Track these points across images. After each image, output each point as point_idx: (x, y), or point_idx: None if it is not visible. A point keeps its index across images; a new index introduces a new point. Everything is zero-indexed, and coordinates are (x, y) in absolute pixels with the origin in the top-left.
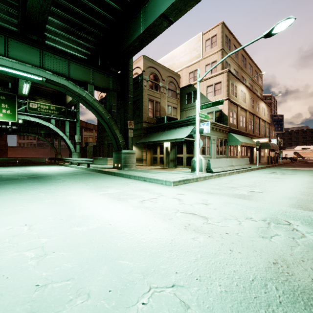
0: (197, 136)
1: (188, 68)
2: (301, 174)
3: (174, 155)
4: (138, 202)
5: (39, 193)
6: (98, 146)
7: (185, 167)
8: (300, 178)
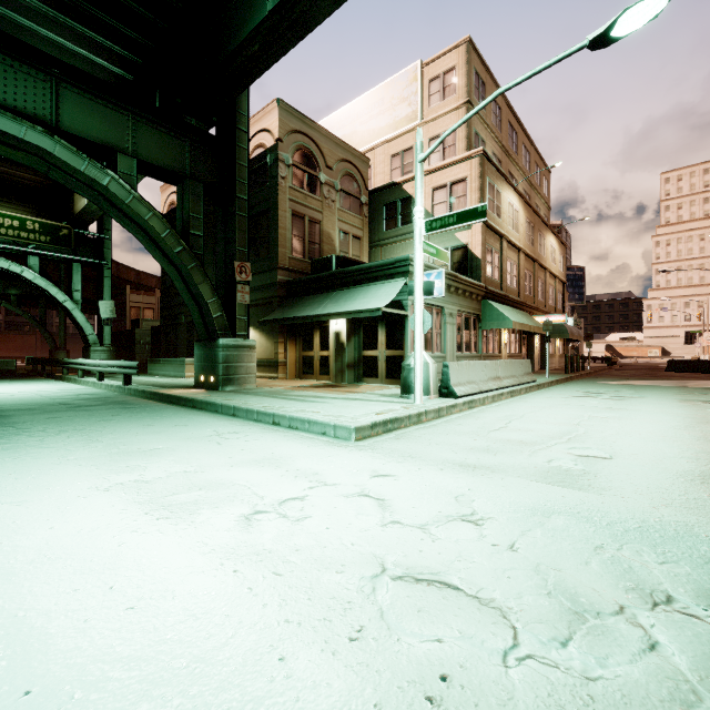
0: (417, 301)
1: (388, 145)
2: (656, 397)
3: (357, 353)
4: (232, 525)
5: None
6: (164, 329)
7: (382, 383)
8: (665, 409)
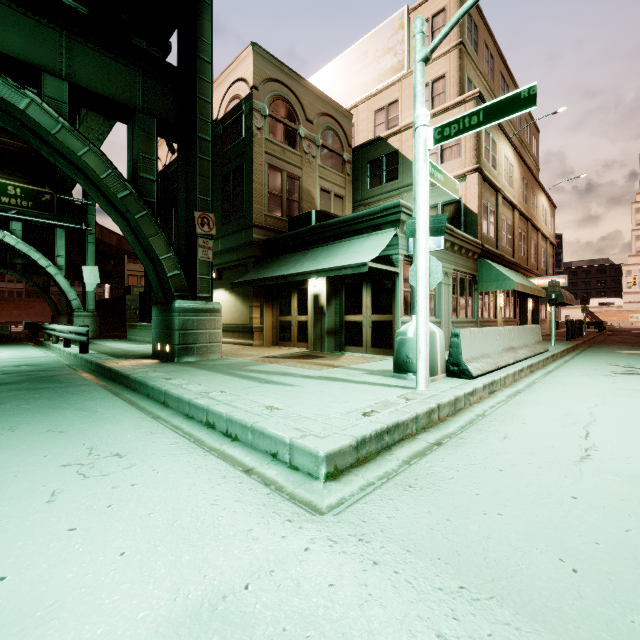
0: (421, 244)
1: (371, 100)
2: None
3: (338, 318)
4: None
5: None
6: (148, 294)
7: (367, 353)
8: None
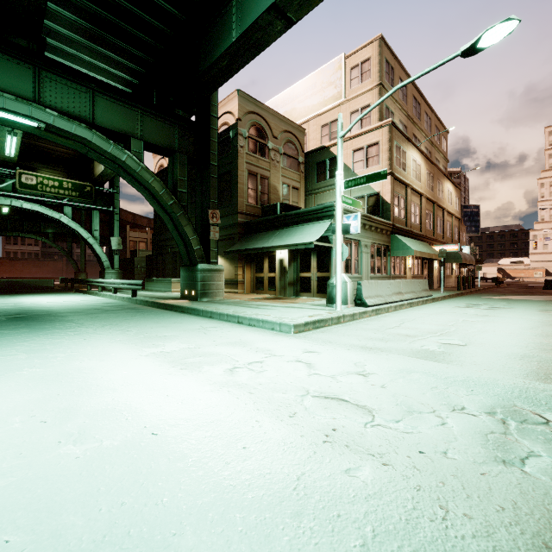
0: (338, 238)
1: (319, 118)
2: (522, 308)
3: (295, 274)
4: (223, 373)
5: (16, 354)
6: (155, 257)
7: (314, 297)
8: (523, 316)
